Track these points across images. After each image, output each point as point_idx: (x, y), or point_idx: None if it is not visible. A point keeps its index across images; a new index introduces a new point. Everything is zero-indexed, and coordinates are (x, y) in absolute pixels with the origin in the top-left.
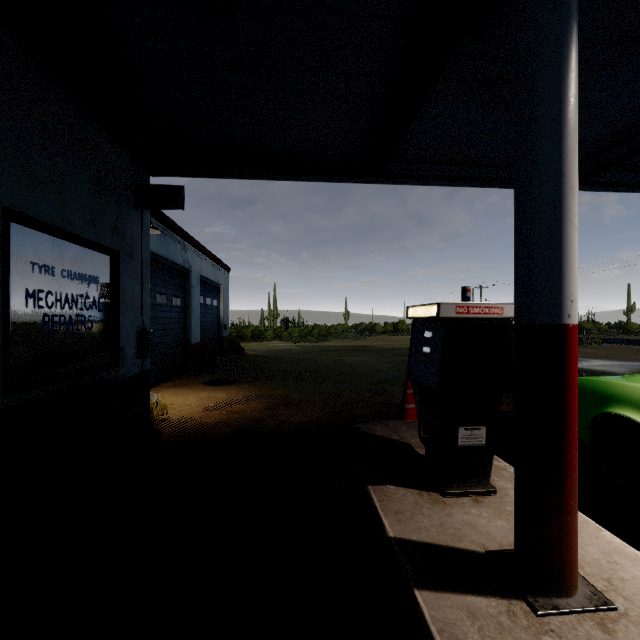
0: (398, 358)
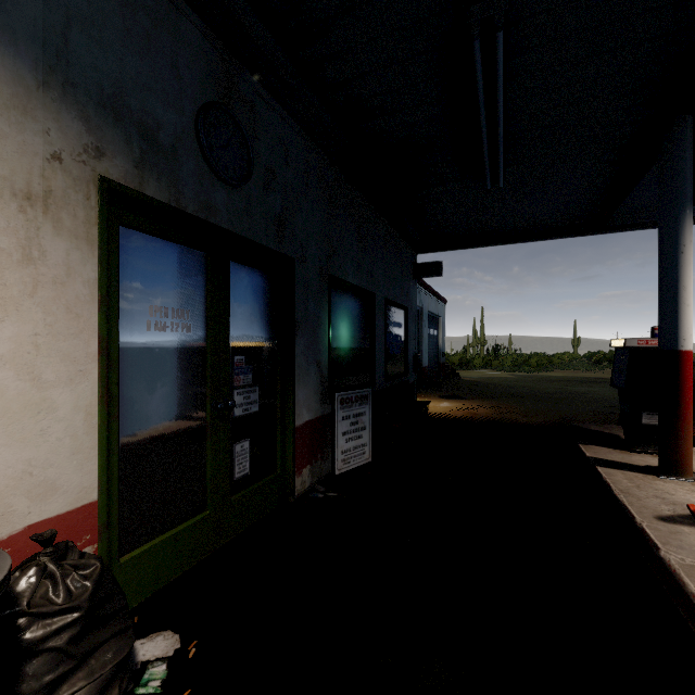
0: None
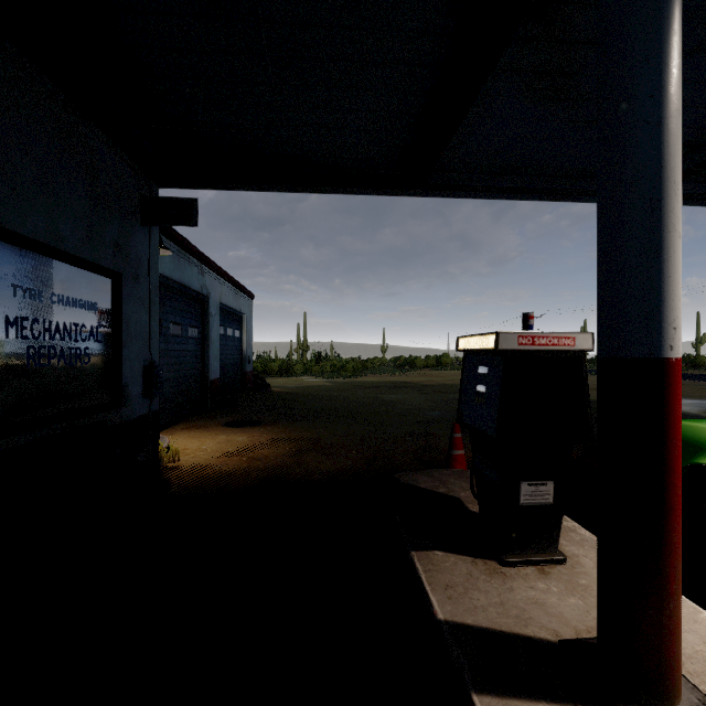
0: (442, 396)
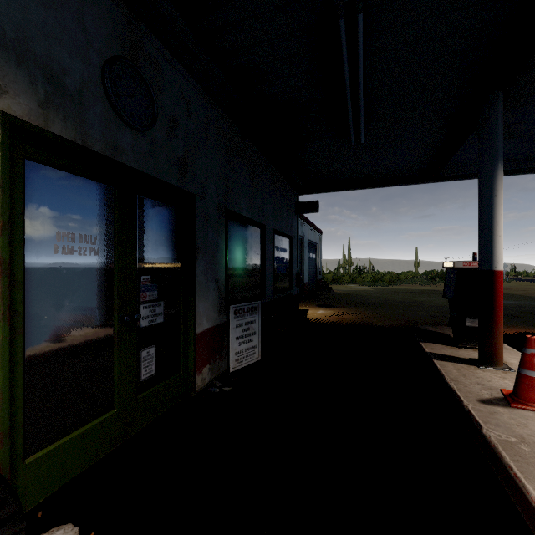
0: None
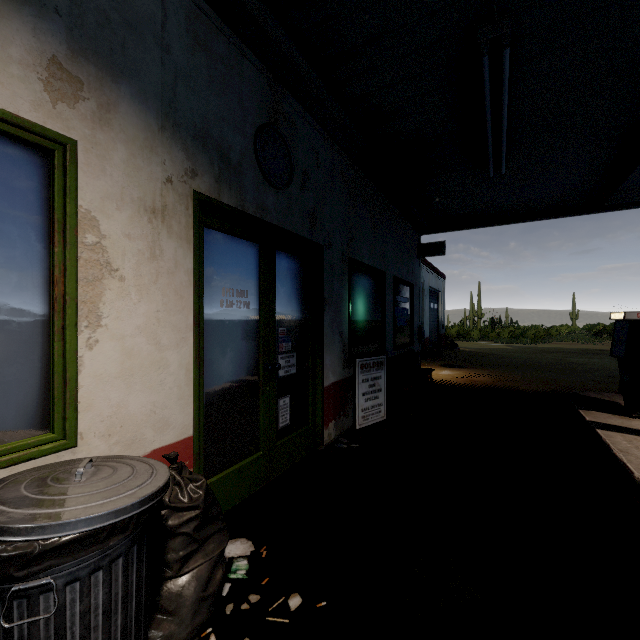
0: None
